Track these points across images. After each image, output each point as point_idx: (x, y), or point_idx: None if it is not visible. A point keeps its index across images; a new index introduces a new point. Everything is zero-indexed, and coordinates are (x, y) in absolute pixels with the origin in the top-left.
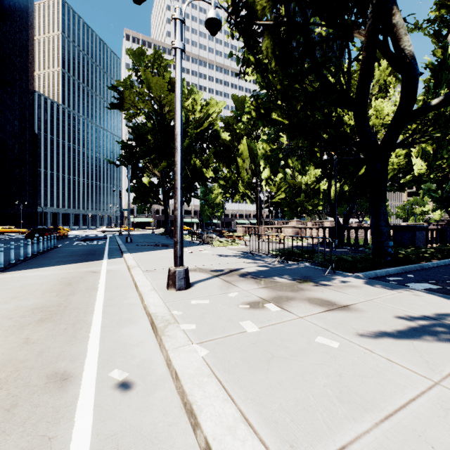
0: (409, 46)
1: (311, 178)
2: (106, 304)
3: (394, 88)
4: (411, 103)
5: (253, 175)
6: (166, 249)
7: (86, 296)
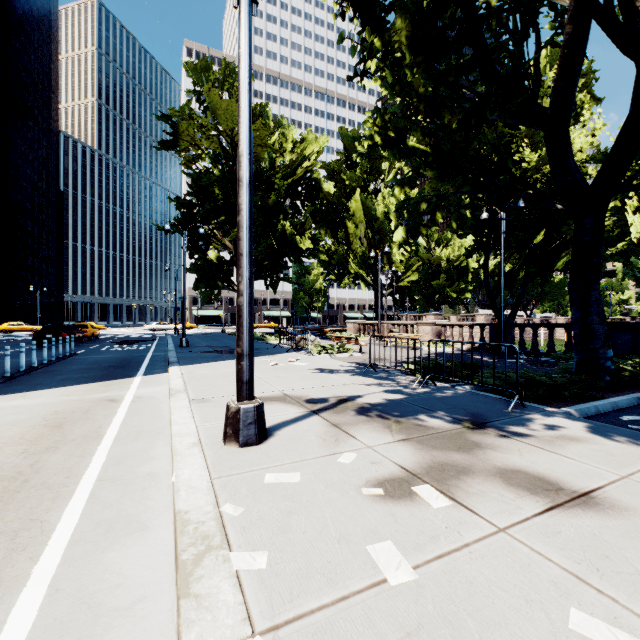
0: None
1: (455, 252)
2: (104, 476)
3: (588, 110)
4: None
5: (370, 247)
6: None
7: (75, 454)
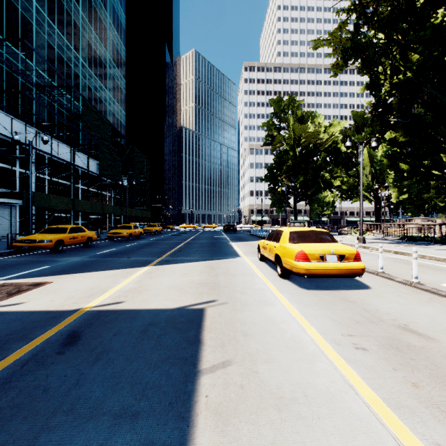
0: None
1: None
2: None
3: None
4: None
5: (372, 178)
6: None
7: None
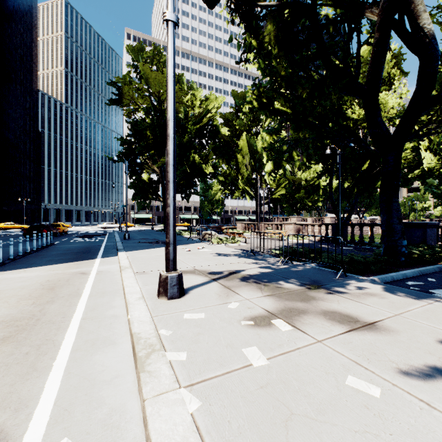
0: (429, 23)
1: (311, 175)
2: (85, 317)
3: (398, 80)
4: (430, 87)
5: (253, 171)
6: (164, 247)
7: (65, 305)
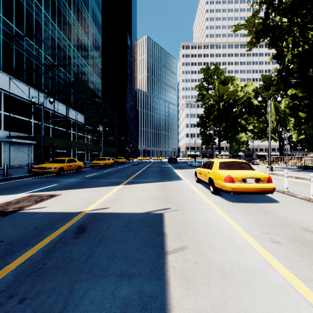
0: None
1: None
2: None
3: None
4: None
5: (277, 123)
6: None
7: None
